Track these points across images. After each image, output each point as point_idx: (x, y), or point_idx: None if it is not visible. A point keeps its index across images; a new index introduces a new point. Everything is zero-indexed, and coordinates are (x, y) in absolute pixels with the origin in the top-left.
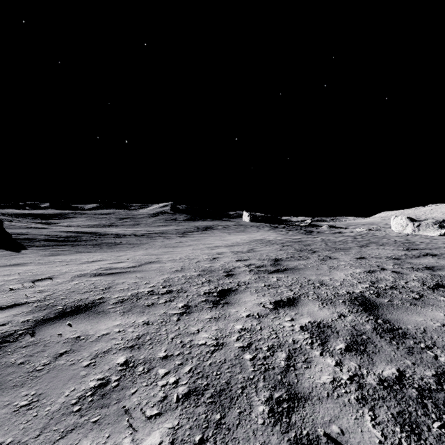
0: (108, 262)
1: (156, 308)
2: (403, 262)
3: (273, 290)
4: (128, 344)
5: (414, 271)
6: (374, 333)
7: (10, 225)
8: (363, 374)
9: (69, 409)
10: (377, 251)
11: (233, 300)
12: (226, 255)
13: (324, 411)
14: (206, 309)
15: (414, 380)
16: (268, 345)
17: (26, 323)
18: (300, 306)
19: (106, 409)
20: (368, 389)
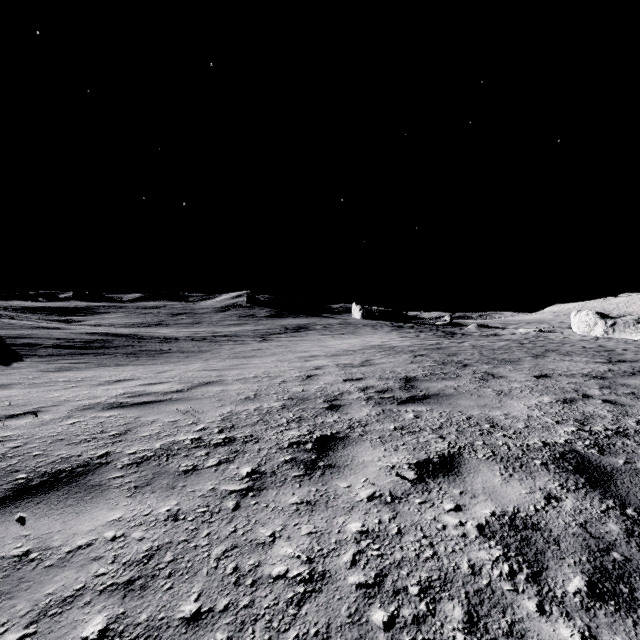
0: (140, 382)
1: (198, 478)
2: (614, 383)
3: (411, 437)
4: (124, 576)
5: (639, 400)
6: (633, 545)
7: (7, 324)
8: None
9: None
10: (563, 364)
11: (341, 459)
12: (327, 371)
13: None
14: (291, 481)
15: None
16: (420, 579)
17: None
18: (465, 473)
19: None
20: None
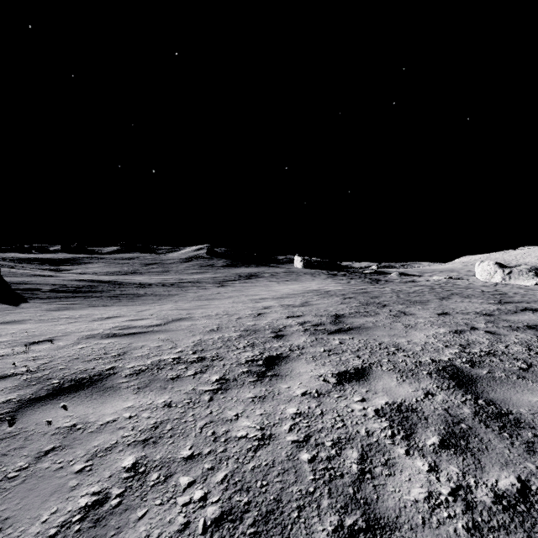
0: (126, 319)
1: (182, 382)
2: (497, 319)
3: (335, 357)
4: (141, 437)
5: (513, 331)
6: (476, 420)
7: (10, 272)
8: (470, 485)
9: None
10: (462, 305)
11: (283, 370)
12: (274, 310)
13: None
14: (248, 384)
15: None
16: (333, 438)
17: (6, 405)
18: (372, 379)
19: None
20: (481, 511)
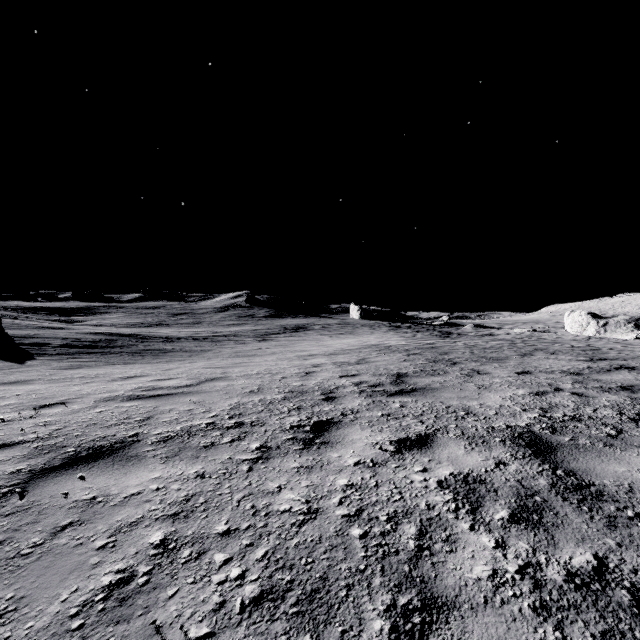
0: (151, 378)
1: (216, 451)
2: (587, 379)
3: (395, 422)
4: (170, 510)
5: (604, 393)
6: (552, 492)
7: (12, 324)
8: (540, 563)
9: (64, 626)
10: (546, 362)
11: (334, 437)
12: (325, 368)
13: (481, 631)
14: (293, 453)
15: (623, 574)
16: (388, 512)
17: (15, 475)
18: (436, 447)
19: (124, 625)
20: (551, 590)
